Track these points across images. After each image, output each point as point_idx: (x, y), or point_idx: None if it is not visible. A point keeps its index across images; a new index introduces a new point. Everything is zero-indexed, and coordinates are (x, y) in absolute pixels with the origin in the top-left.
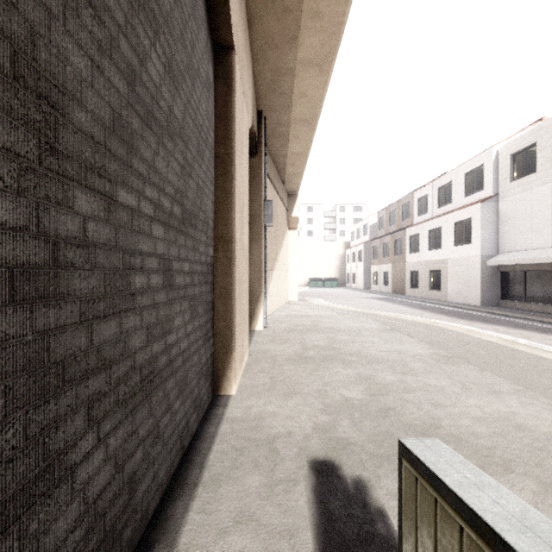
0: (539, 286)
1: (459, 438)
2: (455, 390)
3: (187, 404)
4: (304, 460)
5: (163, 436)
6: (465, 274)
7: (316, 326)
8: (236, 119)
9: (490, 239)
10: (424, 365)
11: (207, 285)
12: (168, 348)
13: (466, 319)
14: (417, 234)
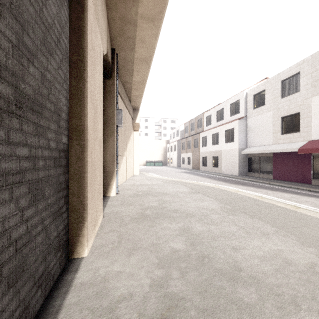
0: (266, 165)
1: (256, 279)
2: (242, 234)
3: (25, 289)
4: None
5: None
6: (230, 158)
7: (151, 191)
8: (89, 35)
9: (243, 139)
10: (219, 216)
11: (59, 168)
12: None
13: (233, 183)
14: (205, 136)
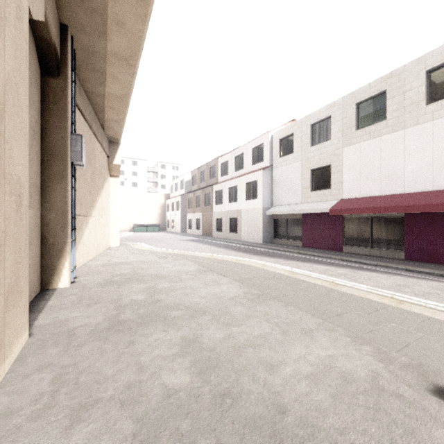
0: (295, 229)
1: (309, 424)
2: (277, 337)
3: None
4: None
5: None
6: (253, 221)
7: (137, 274)
8: None
9: (267, 196)
10: (243, 308)
11: None
12: None
13: (257, 255)
14: (220, 190)
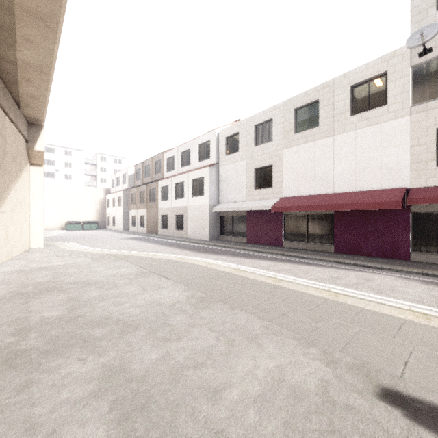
0: (240, 226)
1: None
2: (222, 349)
3: None
4: None
5: None
6: (199, 218)
7: (58, 281)
8: None
9: (214, 193)
10: (185, 316)
11: None
12: None
13: (203, 252)
14: (166, 185)
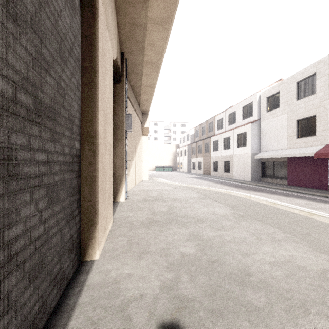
0: (281, 170)
1: (266, 283)
2: (253, 240)
3: (43, 286)
4: (153, 326)
5: None
6: (243, 163)
7: (160, 197)
8: (100, 42)
9: (256, 144)
10: (230, 222)
11: (72, 173)
12: (8, 242)
13: (245, 189)
14: (217, 140)
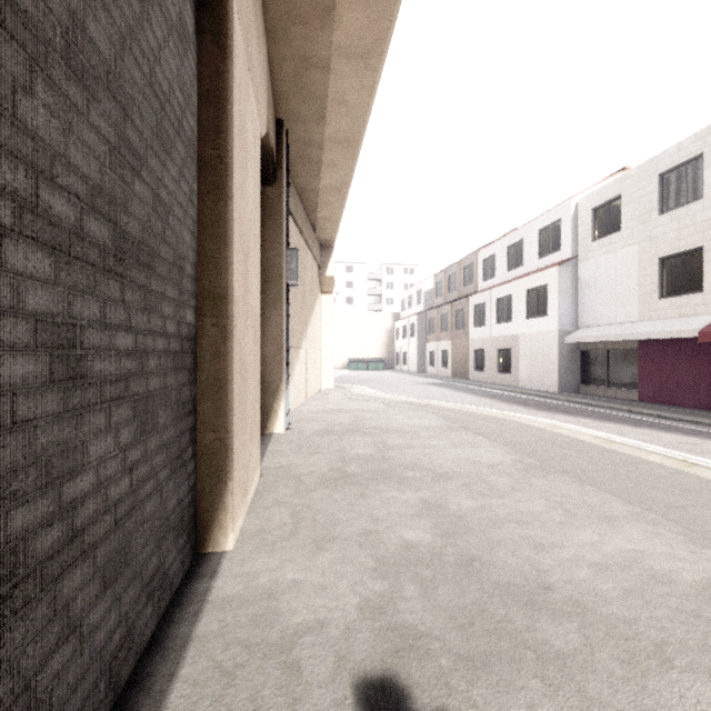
0: (624, 368)
1: (581, 606)
2: (557, 518)
3: (129, 596)
4: (345, 682)
5: (51, 699)
6: (540, 354)
7: (360, 425)
8: (236, 104)
9: (568, 310)
10: (509, 479)
11: (181, 373)
12: (69, 506)
13: (545, 410)
14: (482, 303)
